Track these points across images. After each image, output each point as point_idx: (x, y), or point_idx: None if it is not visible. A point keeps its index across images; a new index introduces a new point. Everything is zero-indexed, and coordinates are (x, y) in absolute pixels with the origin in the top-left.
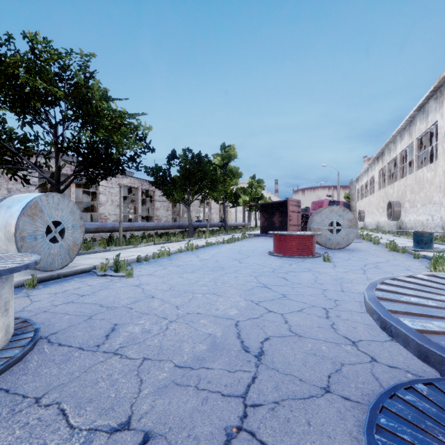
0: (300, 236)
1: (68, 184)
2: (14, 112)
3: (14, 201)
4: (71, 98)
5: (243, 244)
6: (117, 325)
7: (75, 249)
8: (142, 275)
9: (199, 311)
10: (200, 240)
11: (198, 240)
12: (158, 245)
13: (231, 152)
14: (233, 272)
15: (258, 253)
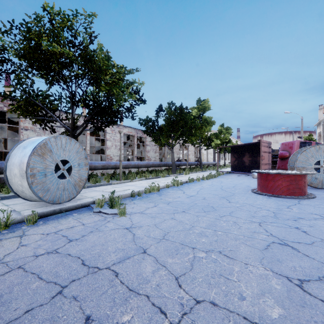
0: (291, 176)
1: (80, 131)
2: (44, 78)
3: (29, 143)
4: (80, 58)
5: (220, 180)
6: (89, 321)
7: (81, 184)
8: (134, 213)
9: (213, 299)
10: (182, 176)
11: (180, 176)
12: (148, 180)
13: (206, 105)
14: (228, 214)
15: (241, 190)
